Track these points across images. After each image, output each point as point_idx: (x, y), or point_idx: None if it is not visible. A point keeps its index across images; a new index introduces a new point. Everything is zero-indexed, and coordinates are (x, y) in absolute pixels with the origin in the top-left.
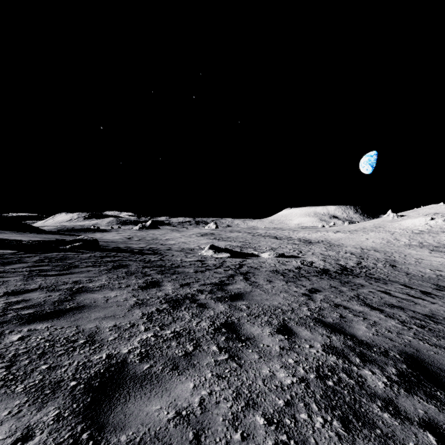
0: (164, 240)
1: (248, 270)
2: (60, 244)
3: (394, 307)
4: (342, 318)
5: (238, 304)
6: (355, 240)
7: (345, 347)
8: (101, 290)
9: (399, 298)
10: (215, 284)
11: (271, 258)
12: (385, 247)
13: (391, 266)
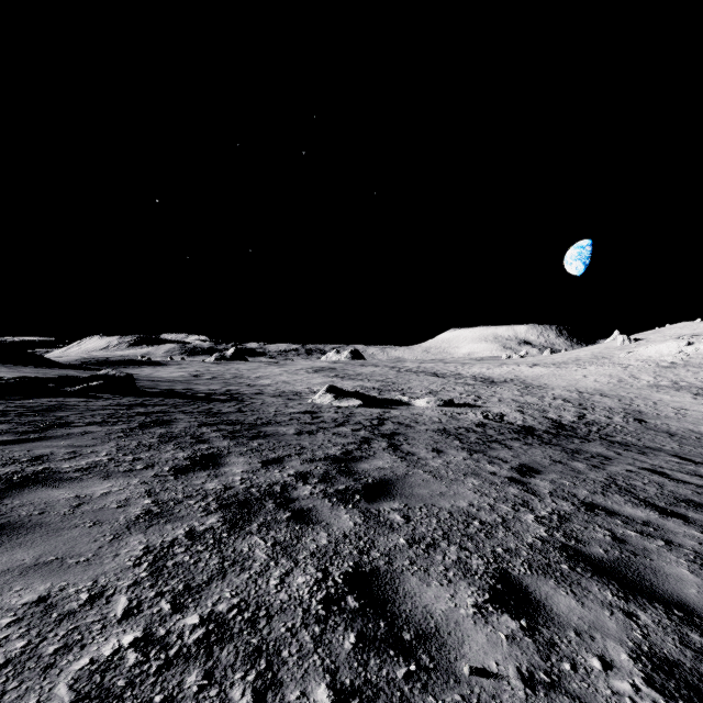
0: (253, 378)
1: (395, 430)
2: (66, 383)
3: (701, 508)
4: (620, 542)
5: (383, 511)
6: (566, 379)
7: (696, 659)
8: (82, 478)
9: (692, 485)
10: (335, 458)
11: (431, 407)
12: (617, 389)
13: (637, 421)
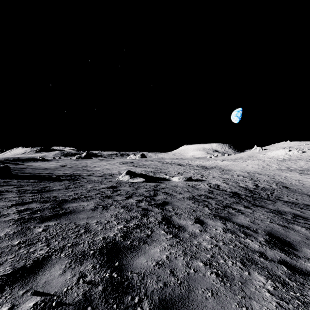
0: (92, 167)
1: (165, 199)
2: None
3: None
4: None
5: None
6: (239, 166)
7: None
8: None
9: None
10: (112, 248)
11: (181, 181)
12: (264, 171)
13: (284, 188)
